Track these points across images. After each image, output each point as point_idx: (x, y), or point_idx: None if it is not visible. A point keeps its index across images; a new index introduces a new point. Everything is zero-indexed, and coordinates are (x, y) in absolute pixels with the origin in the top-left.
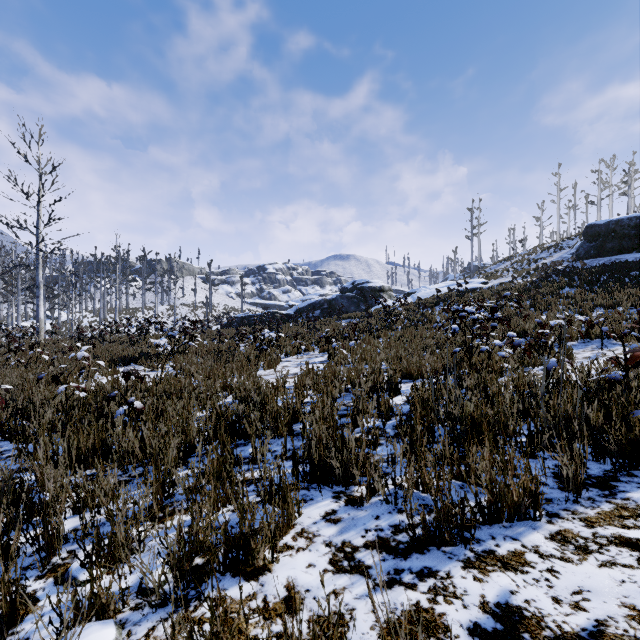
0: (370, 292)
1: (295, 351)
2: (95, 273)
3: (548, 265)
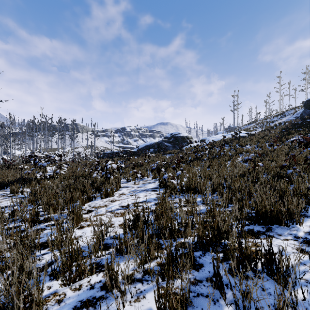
0: (181, 139)
1: (134, 177)
2: (32, 129)
3: (282, 123)
